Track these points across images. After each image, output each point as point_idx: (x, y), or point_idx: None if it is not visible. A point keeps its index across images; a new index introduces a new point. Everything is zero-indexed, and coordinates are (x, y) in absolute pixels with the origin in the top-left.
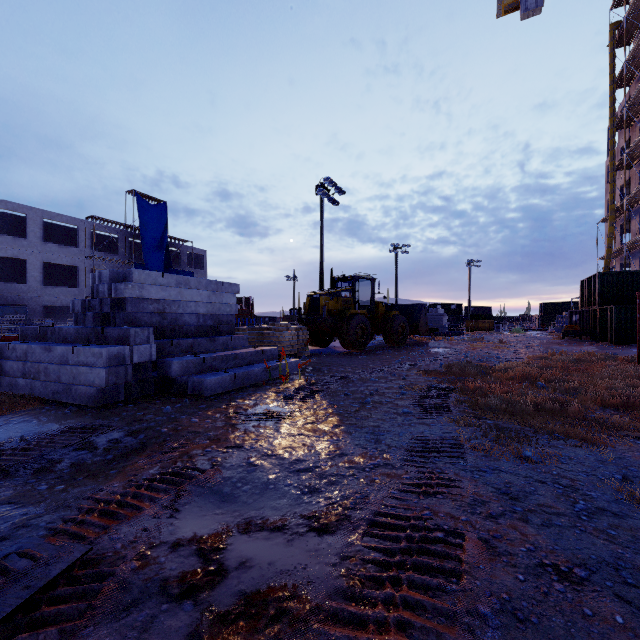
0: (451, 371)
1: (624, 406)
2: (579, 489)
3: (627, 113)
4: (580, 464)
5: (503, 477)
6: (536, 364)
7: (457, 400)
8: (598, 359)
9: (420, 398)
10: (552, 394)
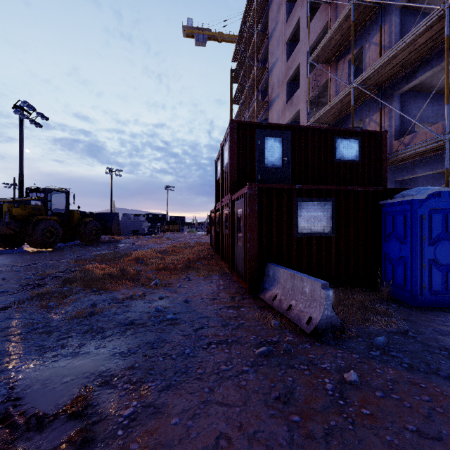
0: (95, 258)
1: (165, 268)
2: (52, 318)
3: (237, 118)
4: (81, 303)
5: (7, 322)
6: (159, 250)
7: (65, 277)
8: (201, 245)
9: (38, 280)
10: (141, 266)
